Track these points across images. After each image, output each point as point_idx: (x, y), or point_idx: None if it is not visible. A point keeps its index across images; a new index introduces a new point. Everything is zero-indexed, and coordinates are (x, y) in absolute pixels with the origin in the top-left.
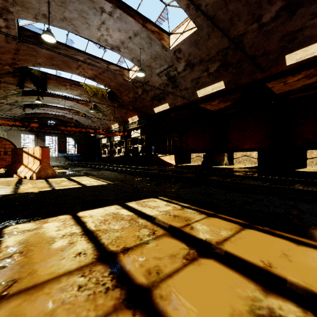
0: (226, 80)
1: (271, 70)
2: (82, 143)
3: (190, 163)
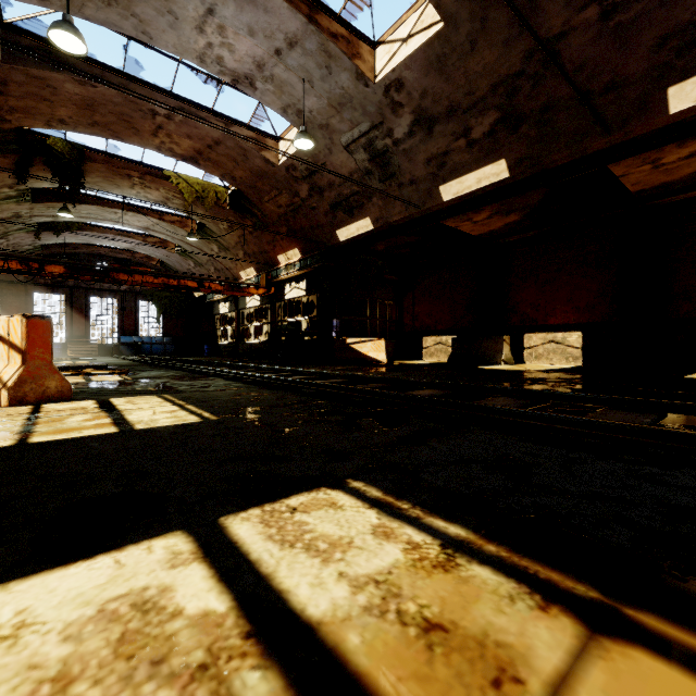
0: (513, 157)
1: (629, 127)
2: (176, 314)
3: (422, 358)
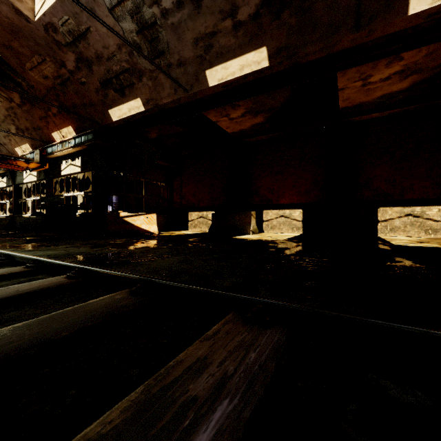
0: (274, 45)
1: (374, 24)
2: None
3: (188, 229)
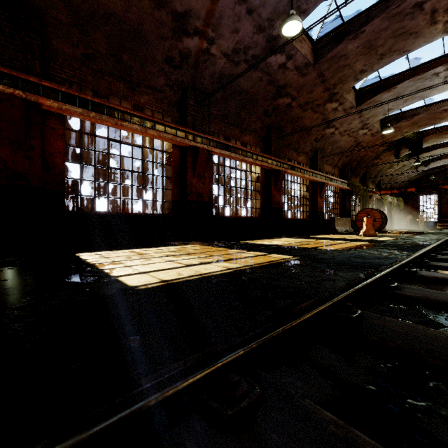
0: None
1: None
2: None
3: None
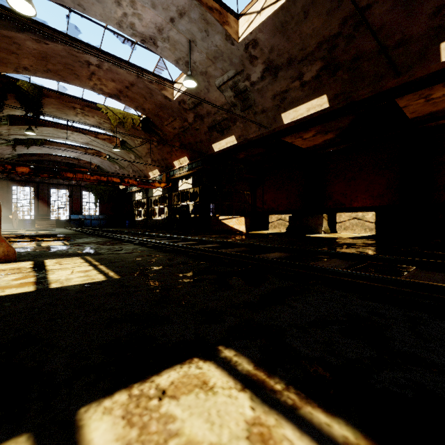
0: (332, 93)
1: (413, 71)
2: (107, 200)
3: (269, 229)
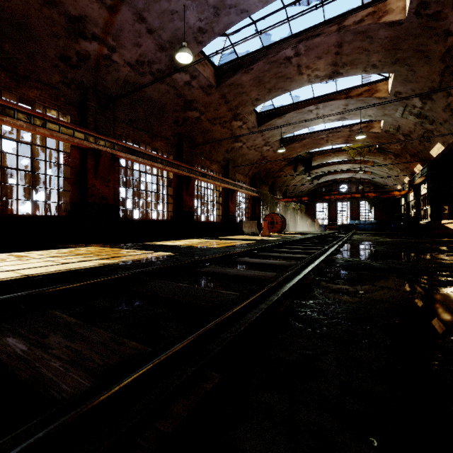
0: None
1: None
2: (381, 207)
3: None
